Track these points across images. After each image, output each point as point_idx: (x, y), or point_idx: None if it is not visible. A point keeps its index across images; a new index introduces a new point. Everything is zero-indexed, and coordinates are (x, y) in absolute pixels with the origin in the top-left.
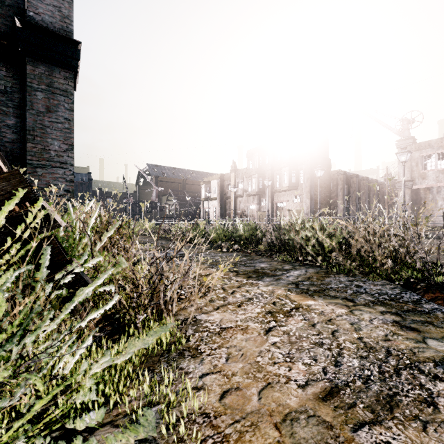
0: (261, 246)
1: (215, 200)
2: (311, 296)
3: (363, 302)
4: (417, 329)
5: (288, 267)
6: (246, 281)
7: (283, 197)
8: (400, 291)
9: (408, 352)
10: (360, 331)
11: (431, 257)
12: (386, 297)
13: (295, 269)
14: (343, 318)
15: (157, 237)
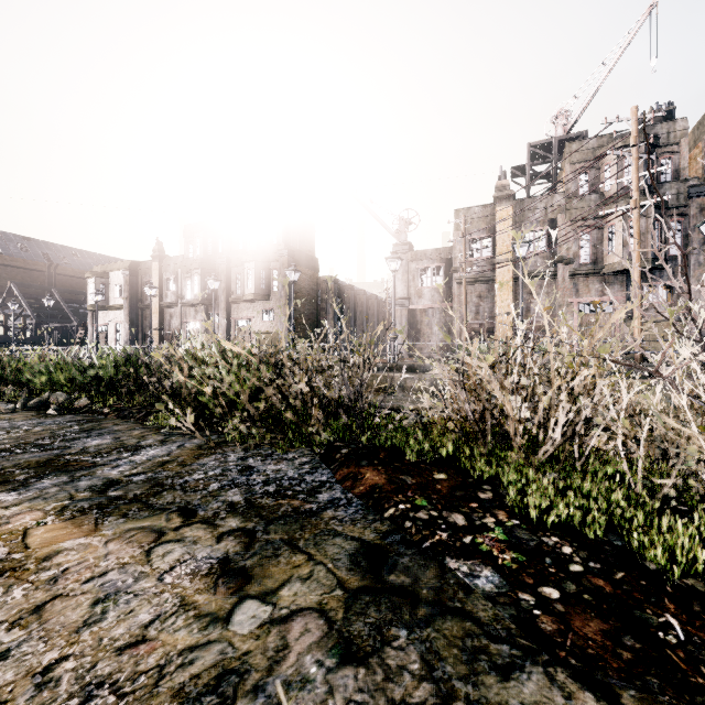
0: (139, 398)
1: (119, 309)
2: (102, 519)
3: (211, 513)
4: (250, 573)
5: (152, 440)
6: None
7: (247, 311)
8: (311, 467)
9: (148, 680)
10: (87, 631)
11: (393, 400)
12: (272, 488)
13: (163, 444)
14: (101, 581)
15: None
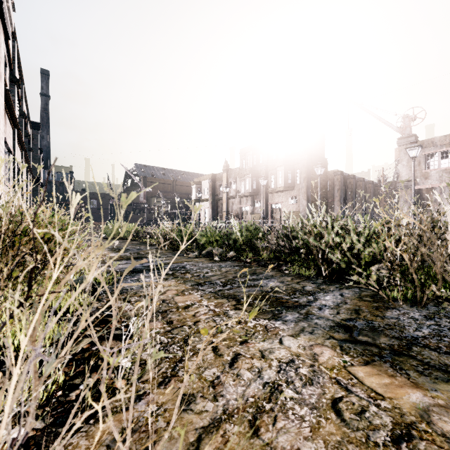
0: (264, 253)
1: (206, 201)
2: (401, 371)
3: None
4: None
5: (310, 287)
6: (254, 321)
7: (278, 198)
8: None
9: None
10: None
11: None
12: None
13: (324, 291)
14: None
15: (137, 241)
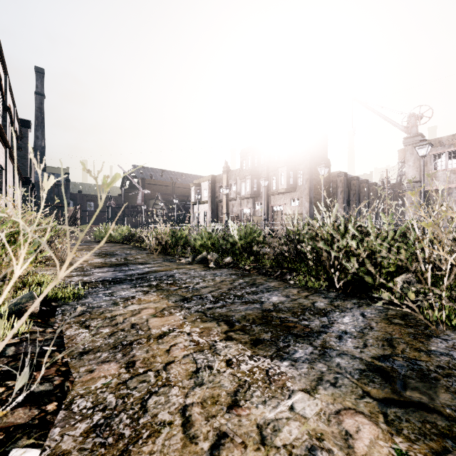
0: (265, 259)
1: (206, 203)
2: None
3: None
4: None
5: (322, 303)
6: (251, 362)
7: (280, 200)
8: None
9: None
10: None
11: None
12: None
13: (339, 309)
14: None
15: (130, 245)
